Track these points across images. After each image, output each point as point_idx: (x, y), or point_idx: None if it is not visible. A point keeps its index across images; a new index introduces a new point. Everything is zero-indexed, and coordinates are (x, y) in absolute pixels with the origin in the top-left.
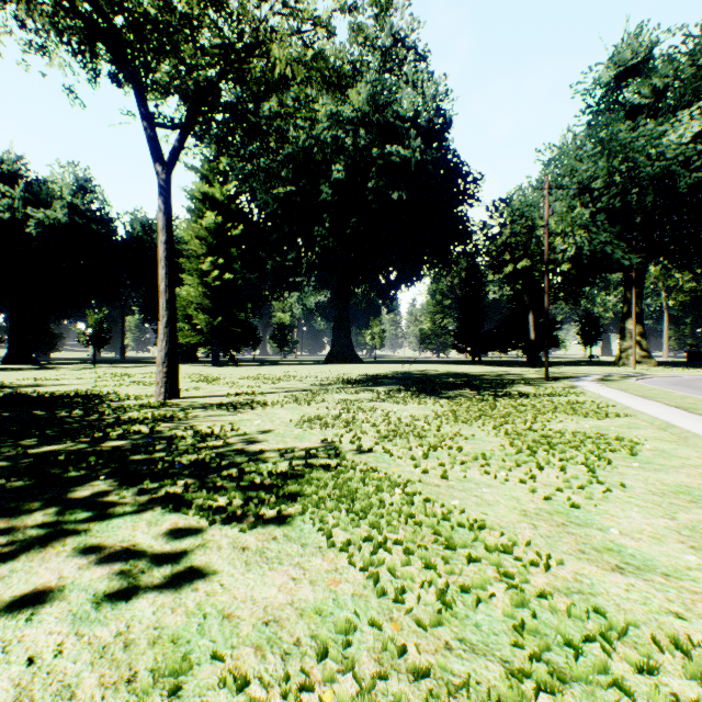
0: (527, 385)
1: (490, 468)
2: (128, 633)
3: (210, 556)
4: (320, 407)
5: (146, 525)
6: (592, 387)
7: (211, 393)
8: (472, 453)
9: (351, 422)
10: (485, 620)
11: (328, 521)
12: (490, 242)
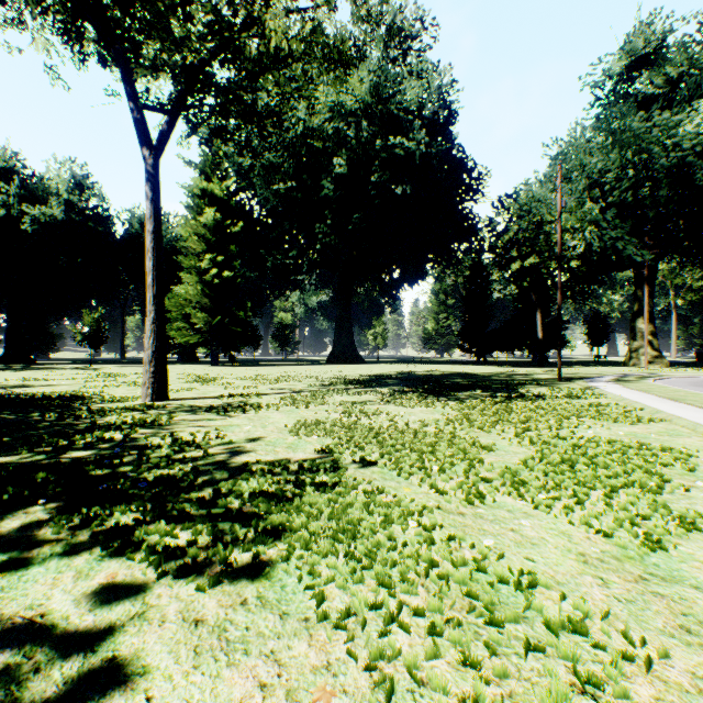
0: (539, 386)
1: (523, 489)
2: None
3: (144, 637)
4: (319, 410)
5: (72, 579)
6: (611, 388)
7: (203, 394)
8: (496, 468)
9: (353, 428)
10: None
11: (320, 573)
12: (497, 239)
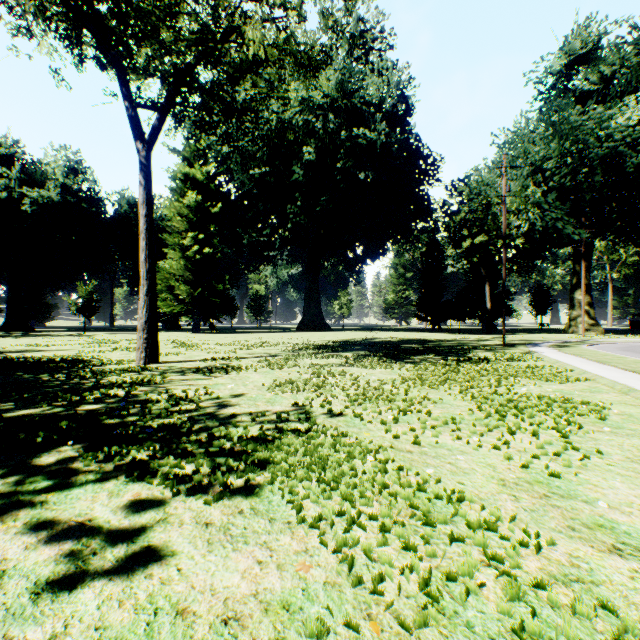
0: (486, 351)
1: (462, 433)
2: (64, 636)
3: (169, 534)
4: (292, 371)
5: (106, 497)
6: (548, 353)
7: (189, 358)
8: (441, 417)
9: (321, 386)
10: (477, 618)
11: (298, 492)
12: (450, 219)
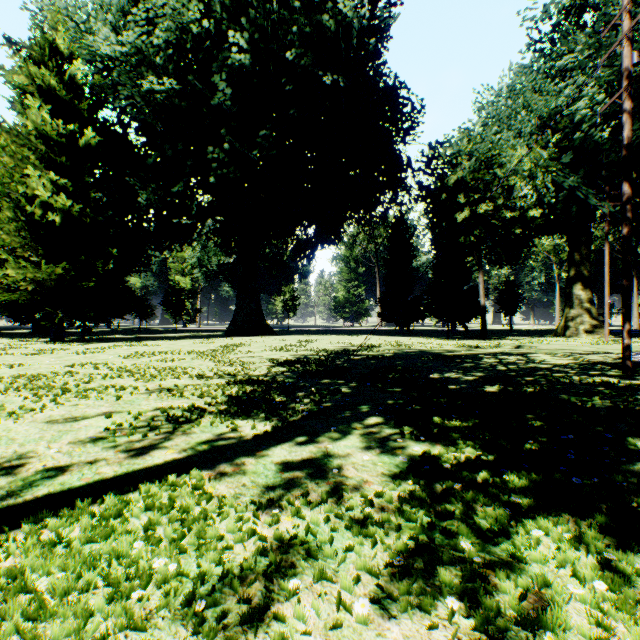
0: None
1: None
2: None
3: None
4: None
5: None
6: None
7: None
8: None
9: None
10: None
11: None
12: (440, 181)
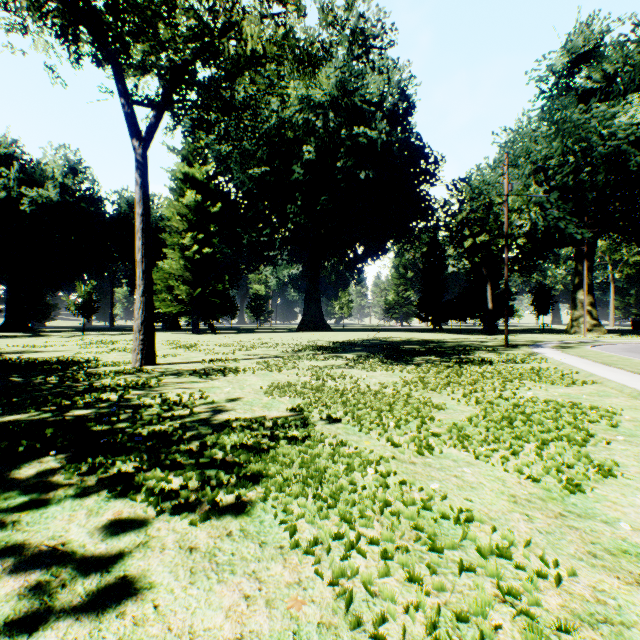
0: (488, 352)
1: (467, 442)
2: None
3: (149, 561)
4: (291, 374)
5: (85, 515)
6: (552, 354)
7: (186, 359)
8: (445, 424)
9: (320, 390)
10: None
11: (292, 511)
12: (451, 219)
